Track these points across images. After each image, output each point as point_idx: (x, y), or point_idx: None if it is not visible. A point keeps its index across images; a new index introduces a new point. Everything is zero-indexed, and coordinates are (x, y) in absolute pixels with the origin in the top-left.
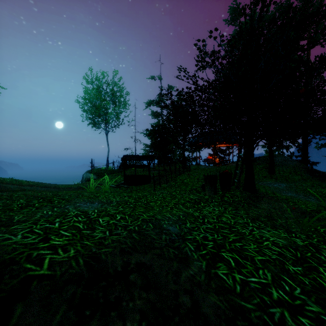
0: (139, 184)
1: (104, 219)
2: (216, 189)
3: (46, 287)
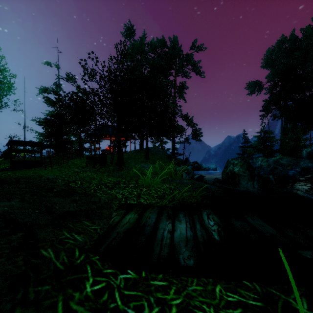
0: (29, 168)
1: None
2: (95, 164)
3: None
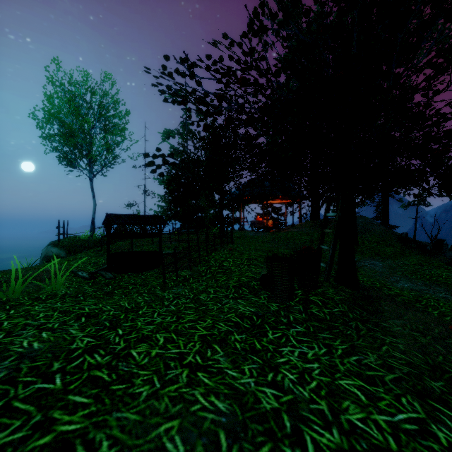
0: (137, 271)
1: None
2: (292, 288)
3: None
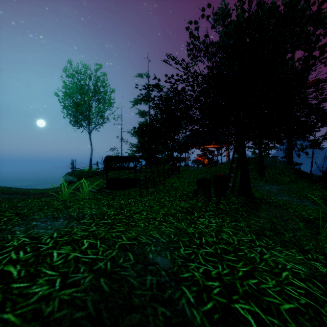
0: (123, 188)
1: (61, 252)
2: (210, 195)
3: None
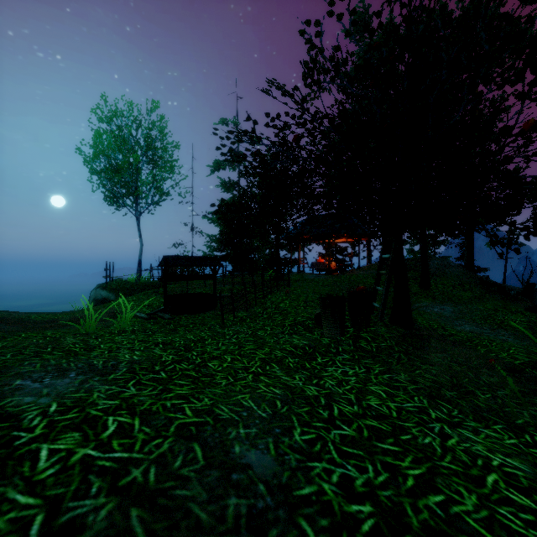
0: (194, 312)
1: (57, 447)
2: (343, 325)
3: None
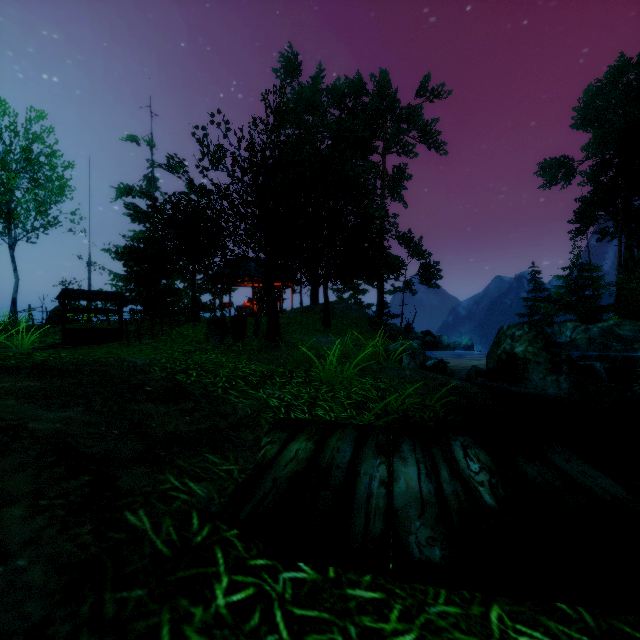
0: (98, 342)
1: (42, 354)
2: (223, 337)
3: (2, 368)
